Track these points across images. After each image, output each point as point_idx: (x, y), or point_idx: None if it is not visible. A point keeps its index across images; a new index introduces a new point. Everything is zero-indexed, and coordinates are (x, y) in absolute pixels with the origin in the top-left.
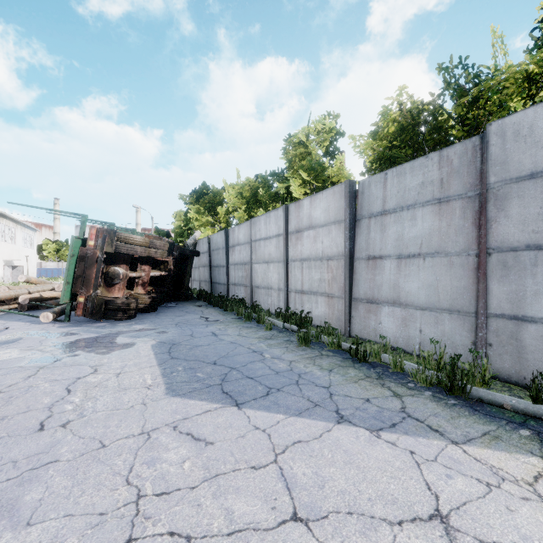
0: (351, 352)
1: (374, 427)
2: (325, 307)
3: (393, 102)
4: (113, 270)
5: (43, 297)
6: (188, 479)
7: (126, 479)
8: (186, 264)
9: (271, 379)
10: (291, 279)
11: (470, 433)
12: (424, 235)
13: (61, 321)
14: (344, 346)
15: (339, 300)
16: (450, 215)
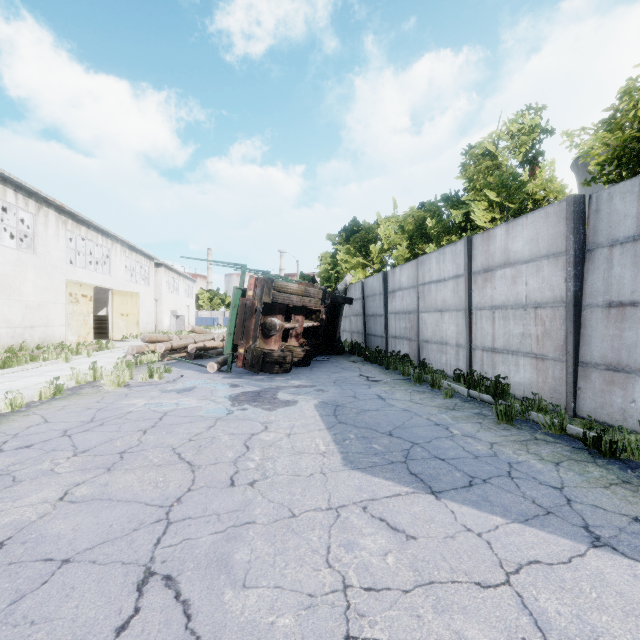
0: (587, 441)
1: None
2: (531, 372)
3: None
4: (270, 321)
5: (206, 346)
6: (397, 579)
7: (326, 561)
8: (337, 313)
9: (470, 465)
10: (476, 333)
11: None
12: None
13: (224, 371)
14: (572, 430)
15: (556, 364)
16: None
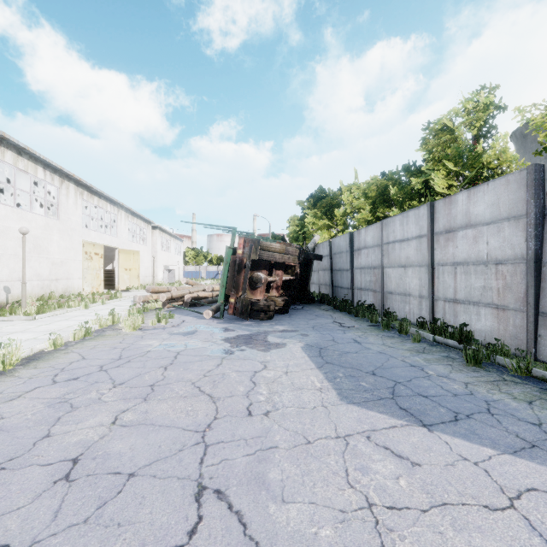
0: None
1: None
2: (492, 321)
3: None
4: (256, 275)
5: (199, 296)
6: (413, 500)
7: (347, 482)
8: (309, 268)
9: (452, 402)
10: (438, 286)
11: None
12: None
13: (217, 317)
14: (537, 373)
15: (517, 314)
16: None
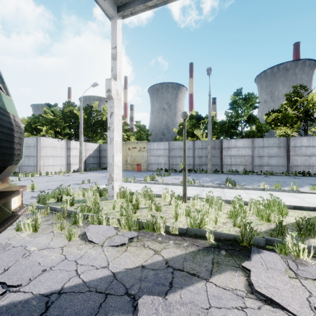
0: None
1: None
2: None
3: (22, 119)
4: None
5: None
6: None
7: None
8: None
9: None
10: None
11: None
12: None
13: None
14: None
15: None
16: None
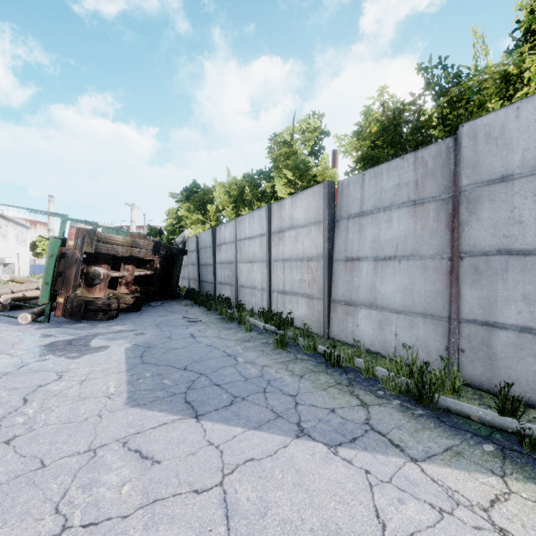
0: (325, 356)
1: (333, 441)
2: (305, 308)
3: (374, 102)
4: (93, 270)
5: (26, 296)
6: (123, 506)
7: (56, 507)
8: (173, 262)
9: (239, 387)
10: (273, 279)
11: (432, 449)
12: (400, 237)
13: (40, 321)
14: (320, 350)
15: (319, 302)
16: (424, 218)
